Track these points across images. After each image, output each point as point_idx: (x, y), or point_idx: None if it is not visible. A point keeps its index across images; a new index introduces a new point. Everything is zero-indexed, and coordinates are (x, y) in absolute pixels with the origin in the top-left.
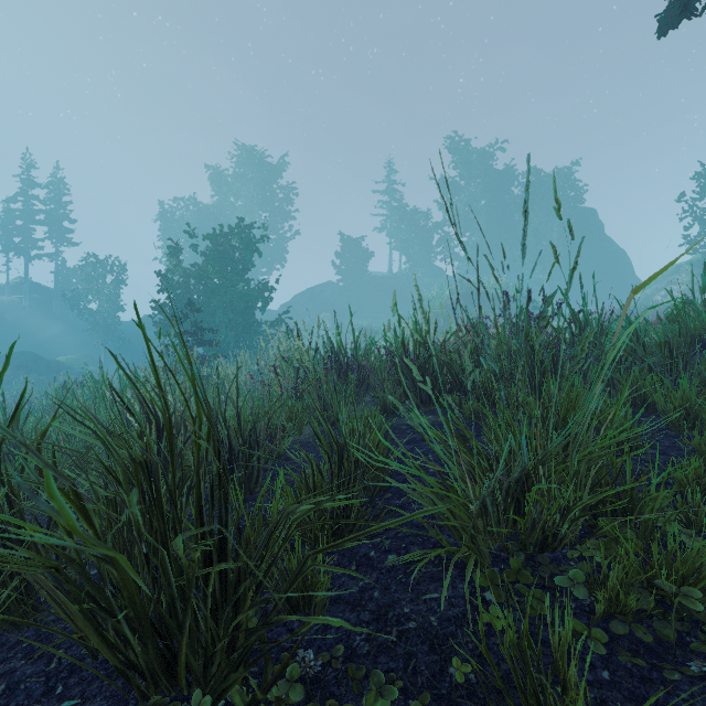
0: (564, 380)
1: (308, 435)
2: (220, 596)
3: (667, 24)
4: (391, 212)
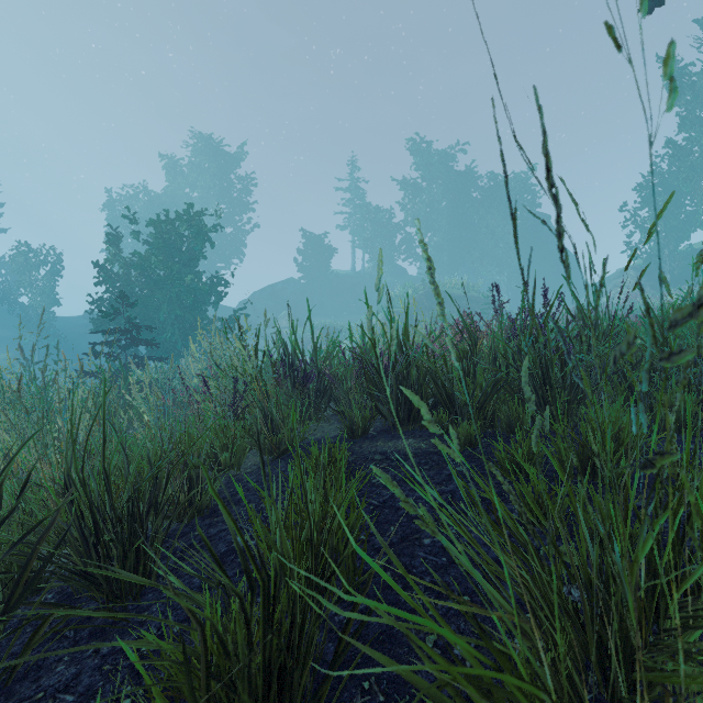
0: None
1: (250, 467)
2: None
3: (654, 0)
4: (354, 210)
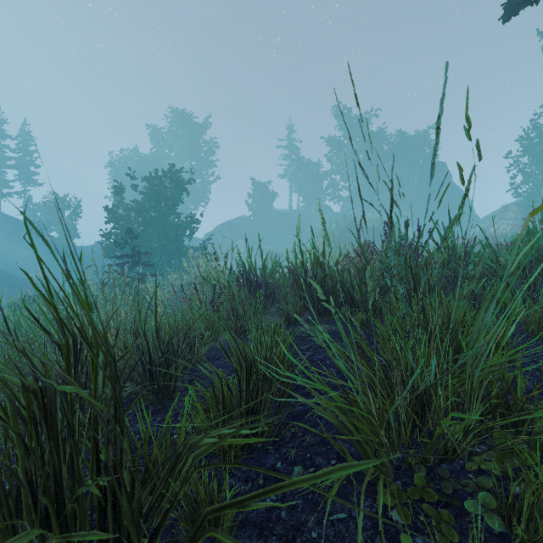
0: (462, 299)
1: (223, 341)
2: (113, 542)
3: (510, 12)
4: (291, 163)
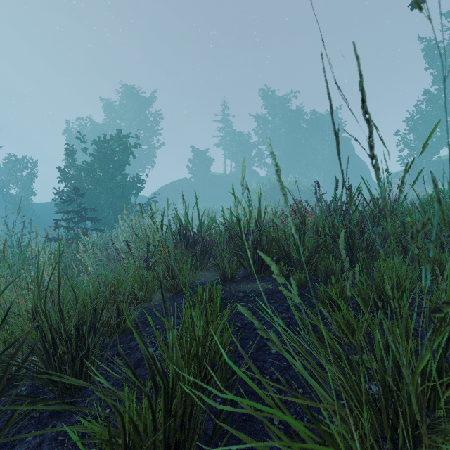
0: None
1: (157, 301)
2: None
3: None
4: (225, 134)
